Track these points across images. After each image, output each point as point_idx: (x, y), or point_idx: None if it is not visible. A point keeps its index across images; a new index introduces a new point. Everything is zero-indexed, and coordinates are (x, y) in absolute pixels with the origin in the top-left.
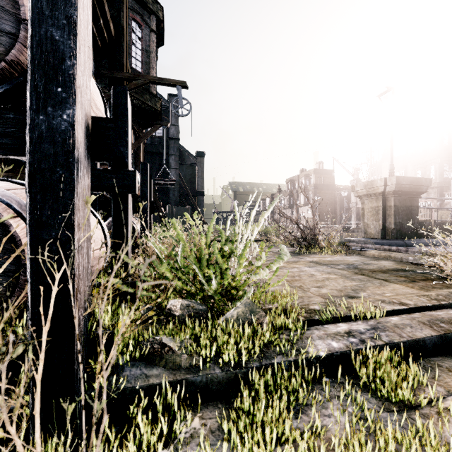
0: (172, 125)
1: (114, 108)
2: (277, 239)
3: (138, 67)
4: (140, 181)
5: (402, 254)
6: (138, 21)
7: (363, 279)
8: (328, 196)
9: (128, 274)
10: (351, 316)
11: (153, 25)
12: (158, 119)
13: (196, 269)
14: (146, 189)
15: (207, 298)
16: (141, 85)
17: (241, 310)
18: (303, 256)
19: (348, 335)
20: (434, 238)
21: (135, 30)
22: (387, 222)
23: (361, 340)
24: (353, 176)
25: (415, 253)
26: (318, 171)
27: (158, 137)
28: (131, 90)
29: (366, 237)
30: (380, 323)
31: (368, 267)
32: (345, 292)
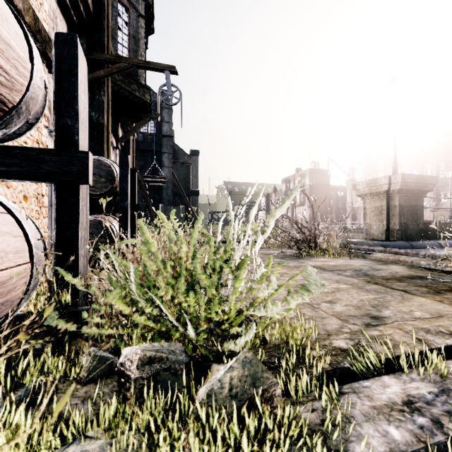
0: (165, 122)
1: (57, 63)
2: (274, 240)
3: (124, 54)
4: (119, 175)
5: (412, 258)
6: (125, 4)
7: (379, 290)
8: (323, 196)
9: (78, 297)
10: (393, 358)
11: (141, 9)
12: (147, 111)
13: (161, 306)
14: (126, 185)
15: (187, 338)
16: (124, 68)
17: (236, 374)
18: (304, 260)
19: (410, 410)
20: (440, 239)
21: (121, 13)
22: (391, 222)
23: (435, 419)
24: (349, 176)
25: (426, 256)
26: (314, 171)
27: (151, 134)
28: (113, 74)
29: (368, 238)
30: (447, 379)
31: (379, 273)
32: (363, 309)
